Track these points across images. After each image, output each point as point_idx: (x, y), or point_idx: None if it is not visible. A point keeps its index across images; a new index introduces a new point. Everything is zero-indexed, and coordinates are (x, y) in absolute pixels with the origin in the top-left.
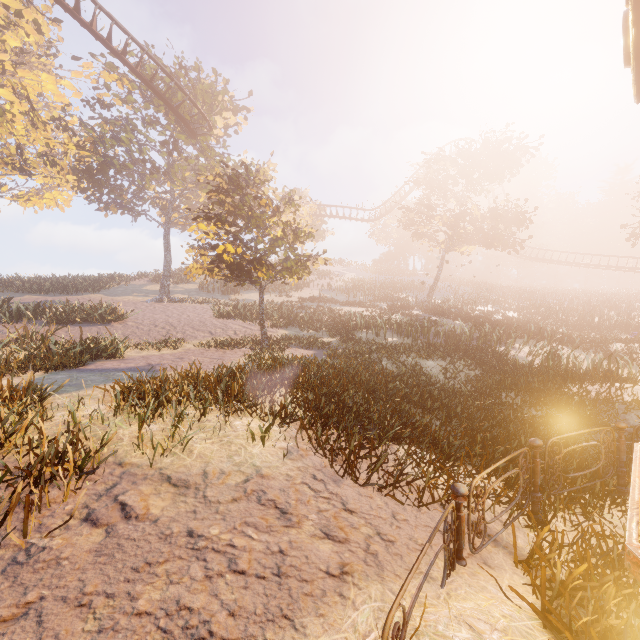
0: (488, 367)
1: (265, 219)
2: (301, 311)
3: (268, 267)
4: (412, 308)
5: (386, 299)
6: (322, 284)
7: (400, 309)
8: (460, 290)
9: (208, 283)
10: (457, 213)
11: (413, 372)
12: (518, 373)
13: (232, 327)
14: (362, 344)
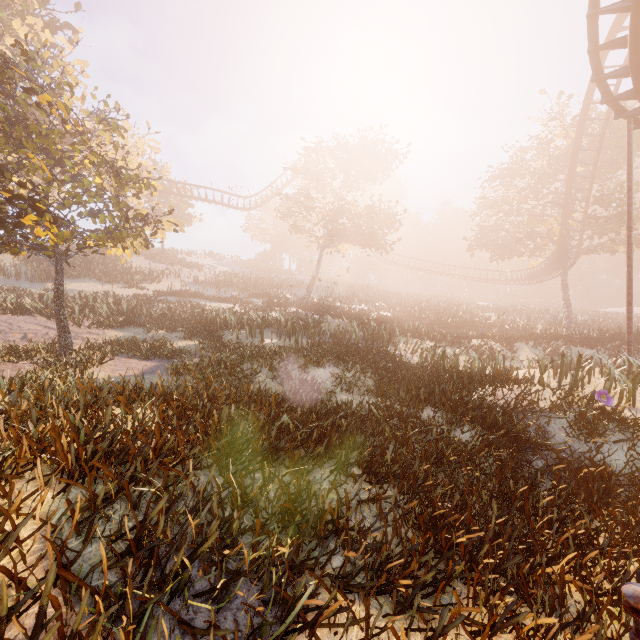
0: (384, 371)
1: (73, 155)
2: (152, 306)
3: (57, 219)
4: (291, 305)
5: (263, 295)
6: (187, 276)
7: (278, 306)
8: (335, 289)
9: (12, 266)
10: (336, 207)
11: (302, 387)
12: (417, 377)
13: (22, 327)
14: (231, 349)
